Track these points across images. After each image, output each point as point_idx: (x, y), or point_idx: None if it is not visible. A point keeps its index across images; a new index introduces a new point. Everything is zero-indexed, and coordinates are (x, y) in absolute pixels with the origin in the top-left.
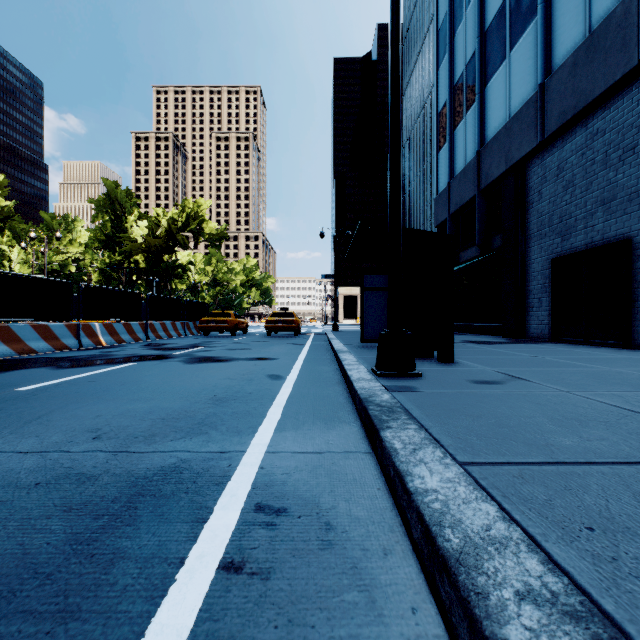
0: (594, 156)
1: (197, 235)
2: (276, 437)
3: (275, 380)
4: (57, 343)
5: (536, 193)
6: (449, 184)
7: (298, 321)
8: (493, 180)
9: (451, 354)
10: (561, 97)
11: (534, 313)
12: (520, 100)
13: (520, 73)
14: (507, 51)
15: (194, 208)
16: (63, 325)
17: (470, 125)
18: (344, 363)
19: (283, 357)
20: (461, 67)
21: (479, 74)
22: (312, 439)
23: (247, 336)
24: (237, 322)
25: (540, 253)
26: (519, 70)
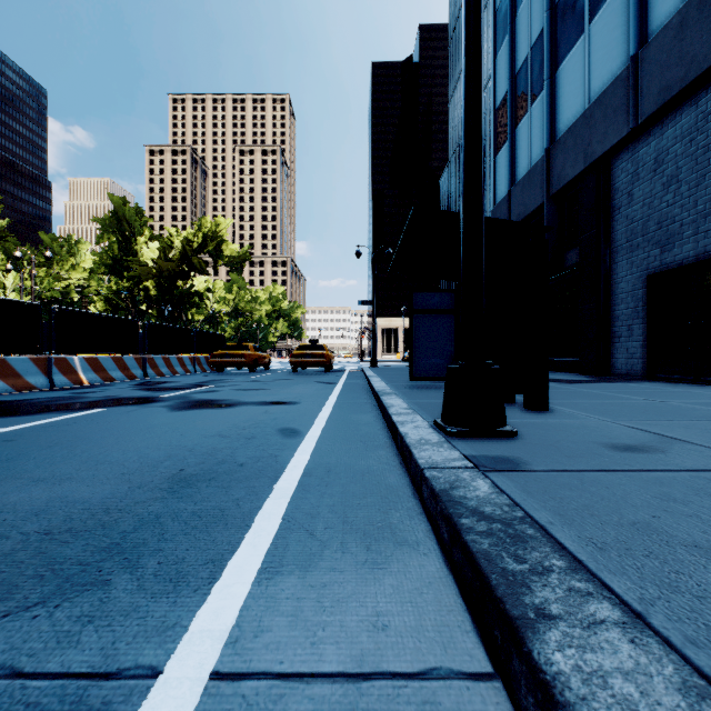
0: (708, 141)
1: (216, 258)
2: (255, 601)
3: (288, 438)
4: (18, 382)
5: (625, 195)
6: (510, 192)
7: (330, 355)
8: (567, 182)
9: (545, 398)
10: (662, 69)
11: (622, 344)
12: (604, 80)
13: (604, 47)
14: (586, 22)
15: (212, 227)
16: (27, 359)
17: (536, 119)
18: (391, 411)
19: (307, 400)
20: (525, 51)
21: (549, 55)
22: (338, 610)
23: (268, 373)
24: (257, 356)
25: (630, 269)
26: (602, 43)
